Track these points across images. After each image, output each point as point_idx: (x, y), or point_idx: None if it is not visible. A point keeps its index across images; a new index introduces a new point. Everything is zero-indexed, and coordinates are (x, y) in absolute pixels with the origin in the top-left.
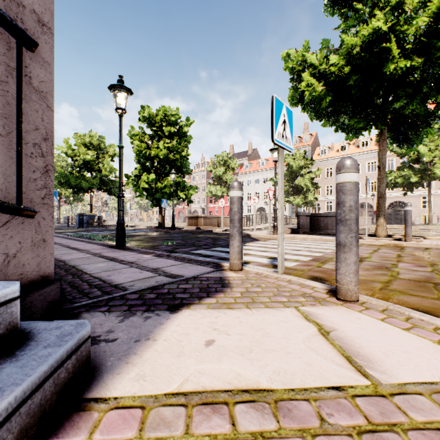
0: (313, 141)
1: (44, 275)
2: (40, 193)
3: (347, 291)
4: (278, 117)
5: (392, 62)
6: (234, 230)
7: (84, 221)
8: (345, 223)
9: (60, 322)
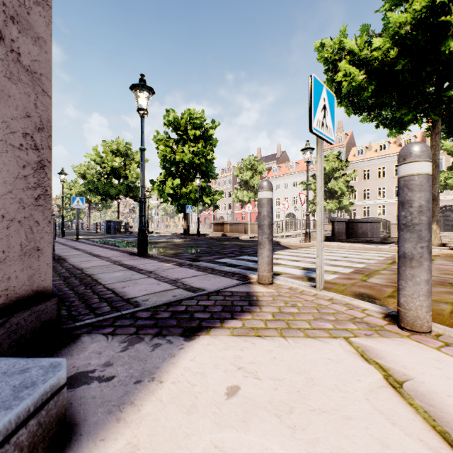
0: (348, 141)
1: (38, 289)
2: (33, 193)
3: (415, 319)
4: (317, 102)
5: (452, 38)
6: (263, 237)
7: (111, 227)
8: (412, 229)
9: (30, 360)
